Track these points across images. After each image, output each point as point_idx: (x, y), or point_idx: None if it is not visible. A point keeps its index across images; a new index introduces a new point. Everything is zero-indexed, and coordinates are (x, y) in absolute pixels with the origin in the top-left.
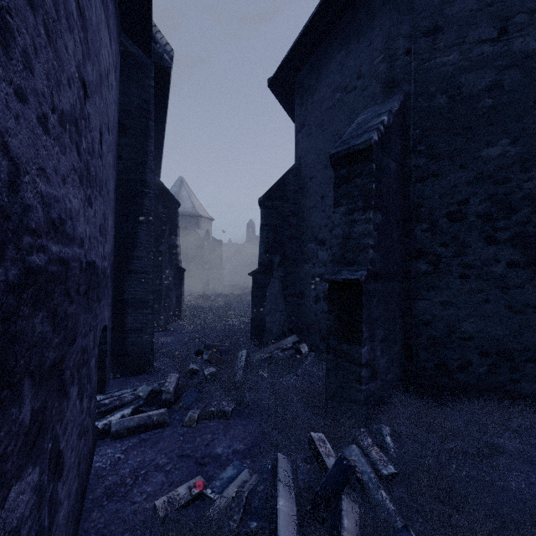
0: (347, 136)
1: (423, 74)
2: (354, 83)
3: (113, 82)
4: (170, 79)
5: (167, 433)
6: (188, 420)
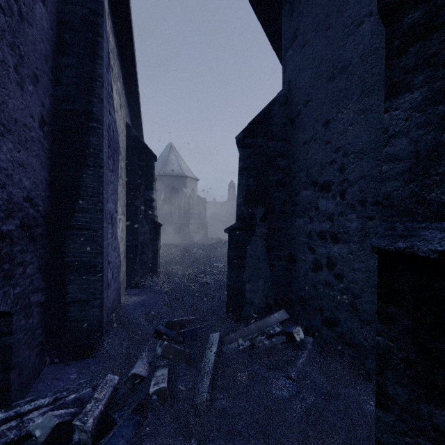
0: None
1: None
2: None
3: None
4: None
5: None
6: None
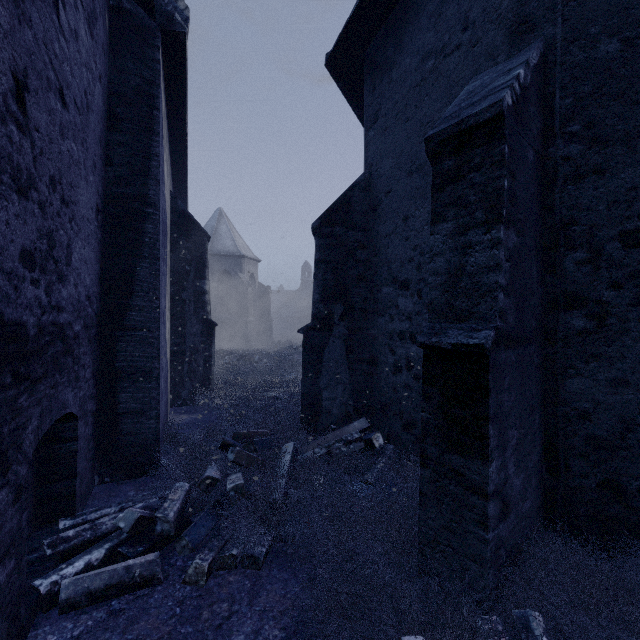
0: (452, 110)
1: (578, 7)
2: (457, 38)
3: (81, 32)
4: (186, 53)
5: (157, 598)
6: (192, 572)
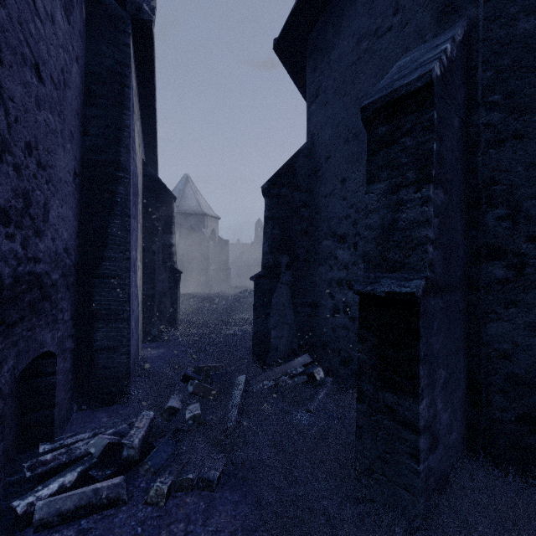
0: (385, 82)
1: None
2: (389, 21)
3: (58, 17)
4: (153, 39)
5: (121, 517)
6: (153, 494)
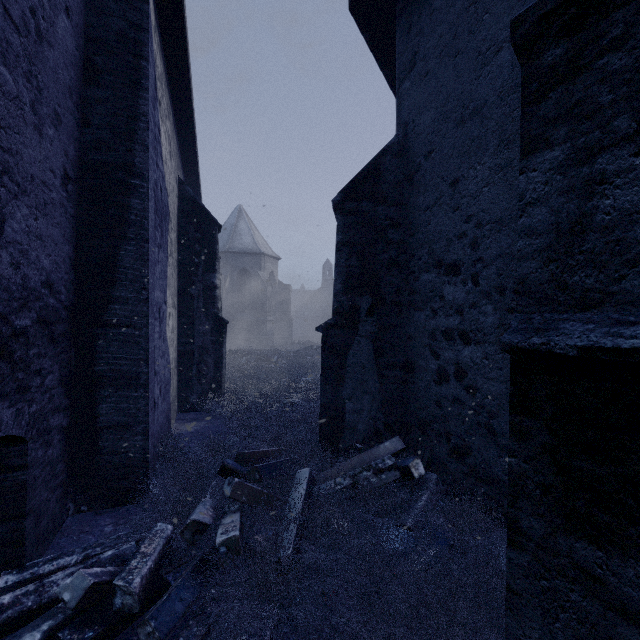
0: None
1: None
2: None
3: None
4: None
5: None
6: None
